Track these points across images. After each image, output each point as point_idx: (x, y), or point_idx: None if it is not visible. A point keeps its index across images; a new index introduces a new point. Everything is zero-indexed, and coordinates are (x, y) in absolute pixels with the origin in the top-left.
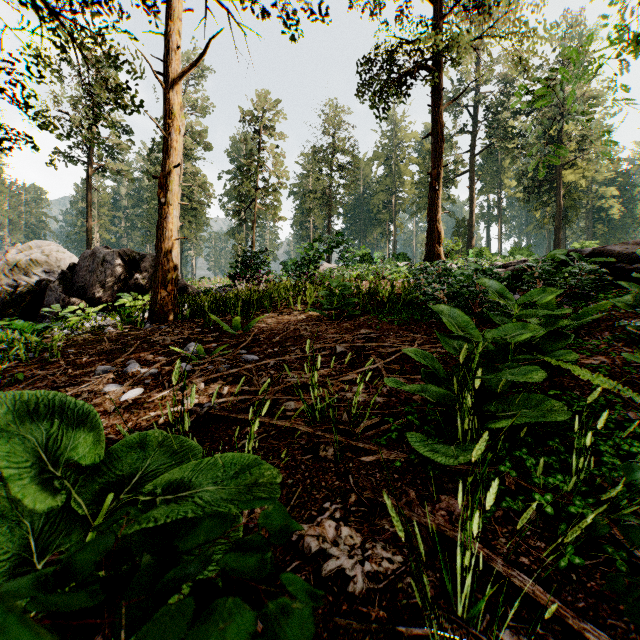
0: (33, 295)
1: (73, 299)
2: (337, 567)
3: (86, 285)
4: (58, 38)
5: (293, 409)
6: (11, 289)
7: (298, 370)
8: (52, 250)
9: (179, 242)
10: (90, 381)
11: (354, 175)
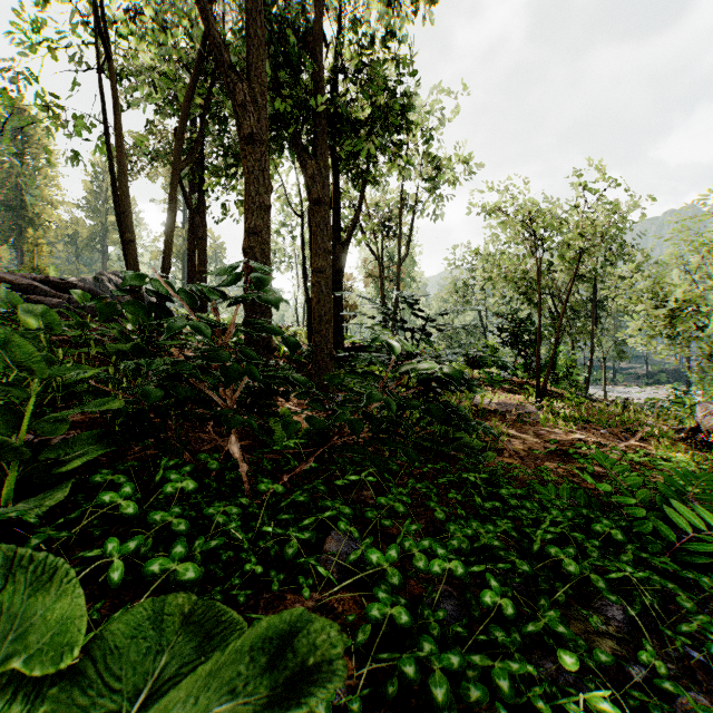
0: None
1: None
2: (61, 439)
3: None
4: None
5: None
6: None
7: None
8: None
9: None
10: None
11: None
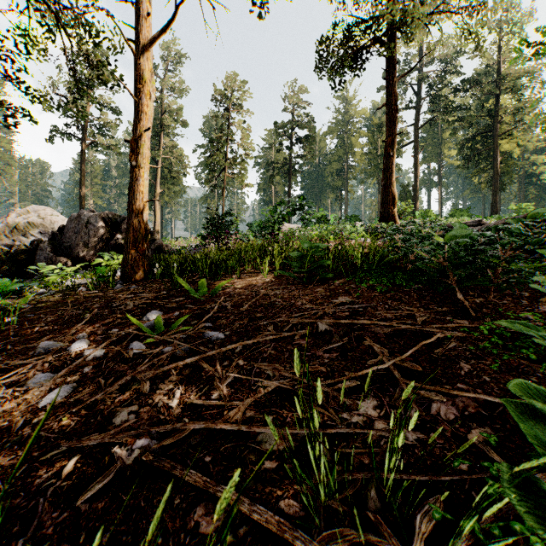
0: (26, 254)
1: (59, 258)
2: None
3: (72, 245)
4: (44, 18)
5: (274, 453)
6: (7, 248)
7: (274, 360)
8: (47, 214)
9: (160, 207)
10: (25, 364)
11: (311, 147)
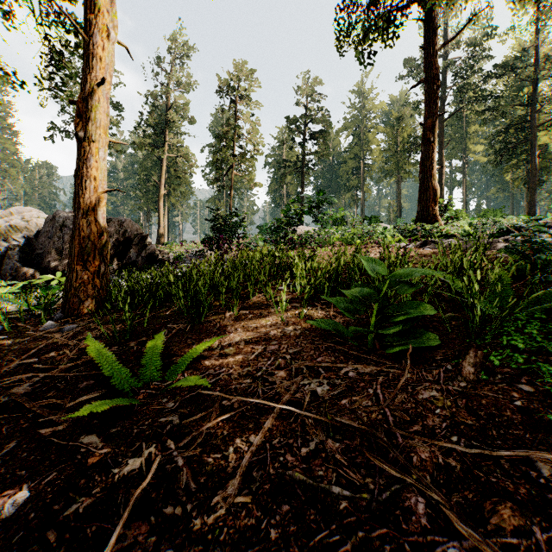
0: None
1: (24, 269)
2: None
3: (44, 252)
4: None
5: None
6: None
7: None
8: (33, 216)
9: (166, 209)
10: None
11: (326, 143)
